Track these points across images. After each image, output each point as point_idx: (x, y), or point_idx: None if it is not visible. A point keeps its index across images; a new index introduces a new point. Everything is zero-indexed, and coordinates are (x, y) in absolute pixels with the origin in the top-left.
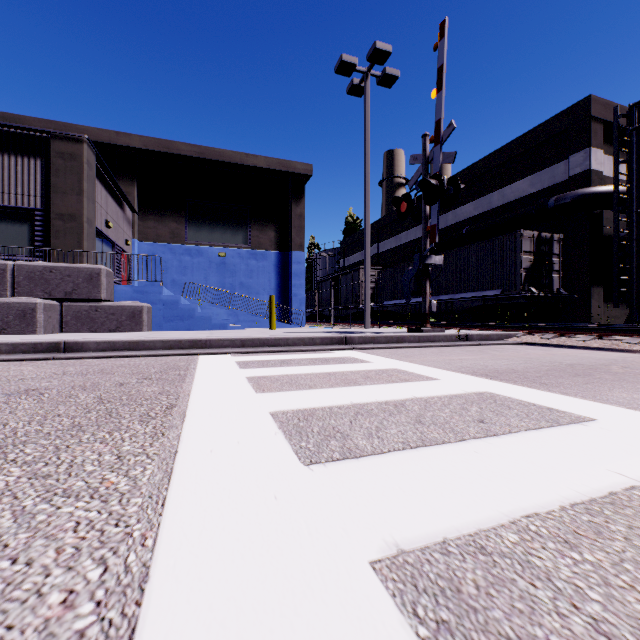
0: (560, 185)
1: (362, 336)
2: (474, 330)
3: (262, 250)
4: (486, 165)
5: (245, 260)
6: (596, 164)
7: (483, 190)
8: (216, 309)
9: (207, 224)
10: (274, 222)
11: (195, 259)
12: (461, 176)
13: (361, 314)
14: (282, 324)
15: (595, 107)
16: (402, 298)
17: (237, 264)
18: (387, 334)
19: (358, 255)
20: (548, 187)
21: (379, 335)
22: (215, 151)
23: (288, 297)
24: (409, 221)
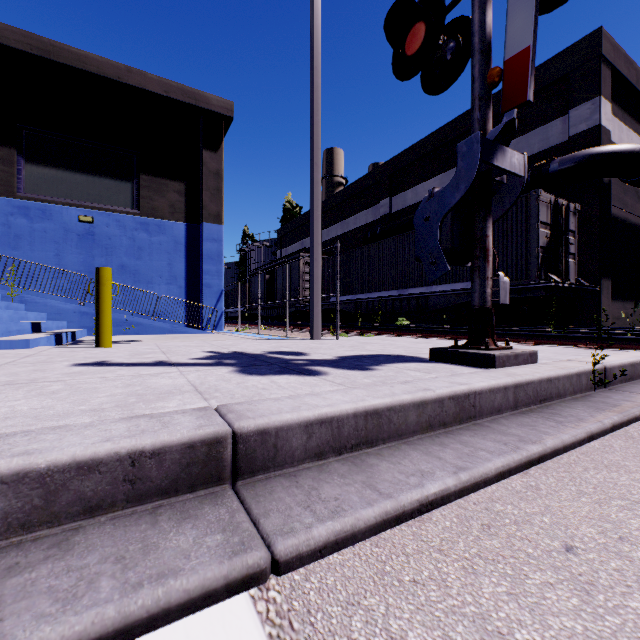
0: (556, 149)
1: (324, 416)
2: (525, 344)
3: (157, 218)
4: (456, 129)
5: (129, 231)
6: (605, 120)
7: (452, 161)
8: (56, 303)
9: (61, 170)
10: (177, 179)
11: (37, 224)
12: (424, 144)
13: (302, 313)
14: (181, 328)
15: (605, 45)
16: (355, 293)
17: (115, 236)
18: (424, 391)
19: (298, 245)
20: (539, 152)
21: (397, 401)
22: (70, 51)
23: (199, 289)
24: (358, 203)
